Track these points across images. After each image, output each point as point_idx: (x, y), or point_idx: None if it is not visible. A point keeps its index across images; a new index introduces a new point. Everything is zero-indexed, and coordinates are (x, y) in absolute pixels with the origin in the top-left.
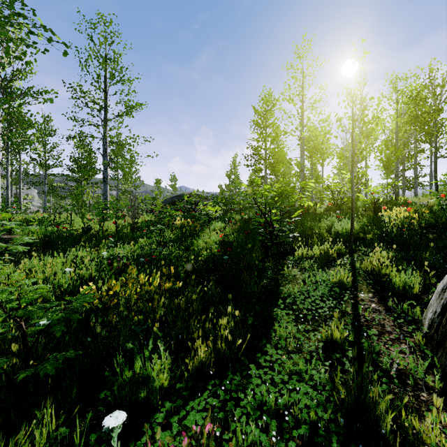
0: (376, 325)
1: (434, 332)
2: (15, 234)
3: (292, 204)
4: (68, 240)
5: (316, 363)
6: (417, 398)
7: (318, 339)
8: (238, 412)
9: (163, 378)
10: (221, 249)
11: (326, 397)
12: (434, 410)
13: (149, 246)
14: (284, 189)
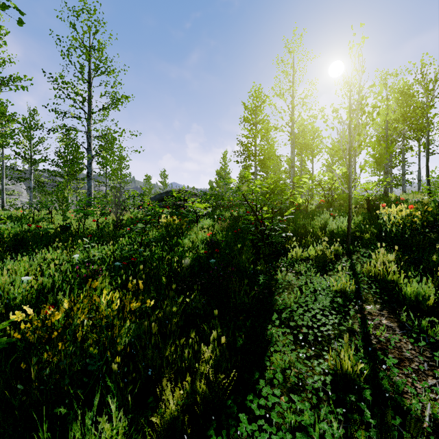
0: (391, 349)
1: None
2: None
3: (285, 201)
4: (42, 240)
5: (325, 411)
6: None
7: (323, 370)
8: None
9: None
10: (208, 250)
11: None
12: None
13: (128, 247)
14: (276, 185)
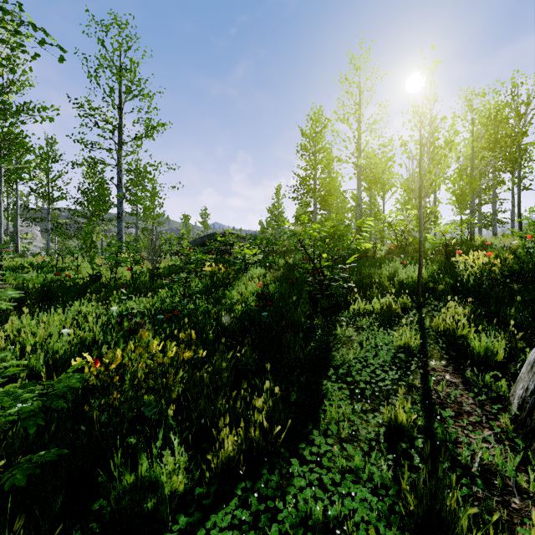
0: (451, 404)
1: (526, 415)
2: (7, 283)
3: (347, 247)
4: (72, 291)
5: (376, 457)
6: (507, 505)
7: (378, 422)
8: (274, 529)
9: (178, 480)
10: (260, 303)
11: (389, 504)
12: (533, 531)
13: (170, 299)
14: (337, 229)
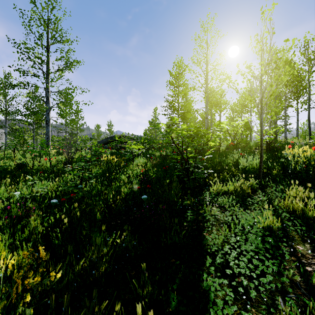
0: None
1: None
2: None
3: (207, 143)
4: None
5: None
6: None
7: None
8: None
9: None
10: (141, 186)
11: None
12: None
13: (70, 183)
14: (199, 129)
